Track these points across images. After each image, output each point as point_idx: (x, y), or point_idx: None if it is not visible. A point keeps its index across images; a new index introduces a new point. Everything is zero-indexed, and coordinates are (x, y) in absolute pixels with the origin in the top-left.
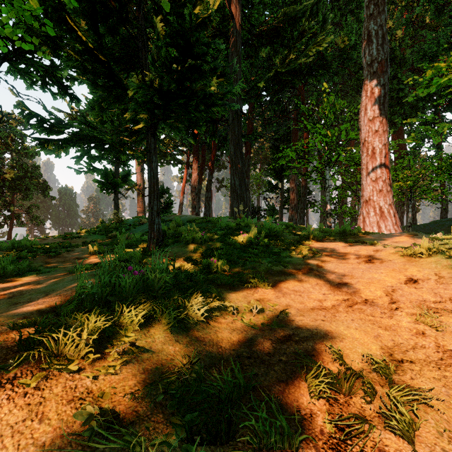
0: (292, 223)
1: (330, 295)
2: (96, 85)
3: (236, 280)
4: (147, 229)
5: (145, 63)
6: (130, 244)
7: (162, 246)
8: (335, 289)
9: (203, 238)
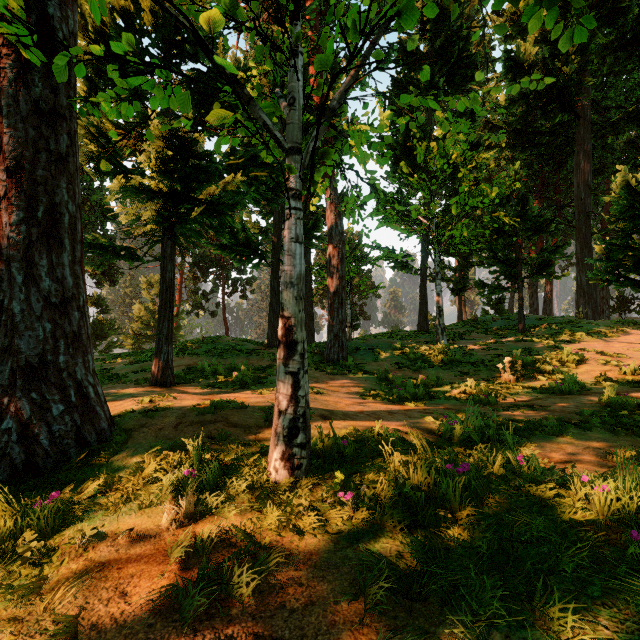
0: (633, 320)
1: (601, 345)
2: (495, 264)
3: (565, 341)
4: (503, 324)
5: (517, 249)
6: (502, 332)
7: (526, 332)
8: (606, 344)
9: (550, 328)
